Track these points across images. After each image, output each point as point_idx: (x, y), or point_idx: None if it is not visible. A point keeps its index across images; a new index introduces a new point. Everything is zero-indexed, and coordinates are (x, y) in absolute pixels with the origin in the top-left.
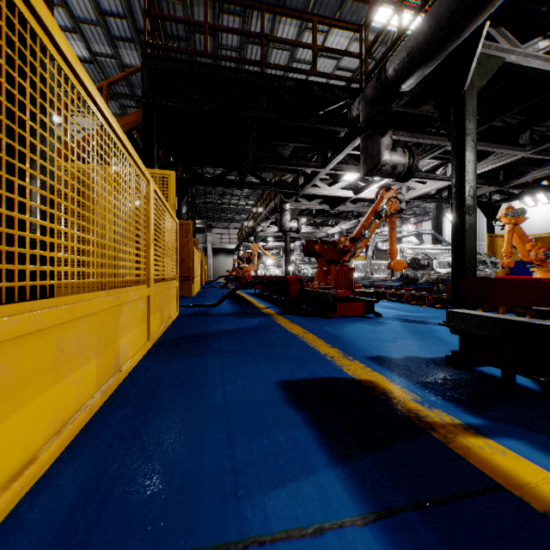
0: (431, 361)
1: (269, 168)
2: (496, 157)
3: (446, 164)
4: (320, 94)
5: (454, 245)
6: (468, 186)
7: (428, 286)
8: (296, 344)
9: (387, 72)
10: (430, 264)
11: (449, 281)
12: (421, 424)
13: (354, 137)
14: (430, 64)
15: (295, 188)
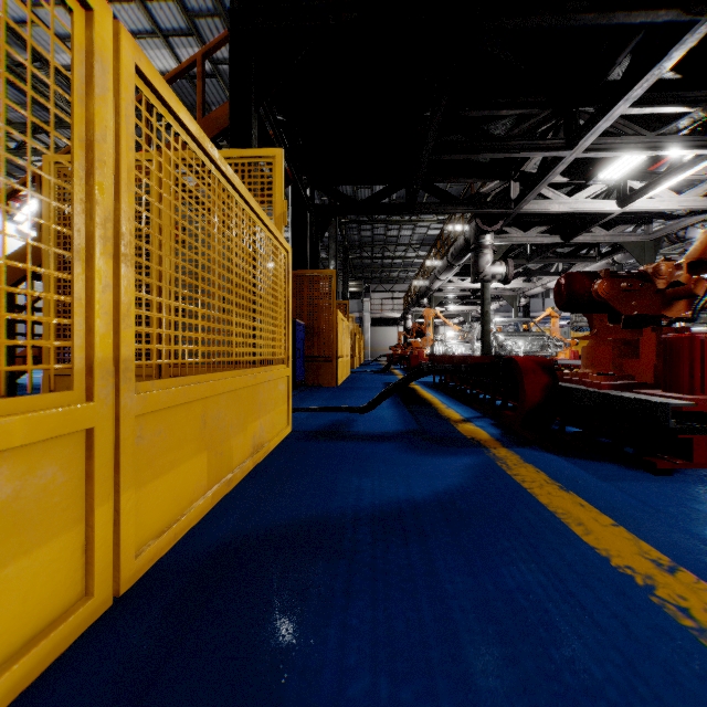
0: None
1: (457, 175)
2: None
3: None
4: None
5: None
6: None
7: None
8: None
9: None
10: None
11: None
12: None
13: (667, 45)
14: None
15: (503, 205)
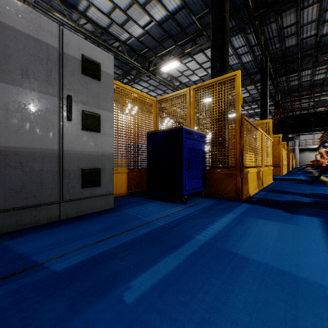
0: None
1: None
2: None
3: None
4: None
5: None
6: None
7: None
8: (312, 175)
9: None
10: None
11: None
12: None
13: None
14: None
15: None
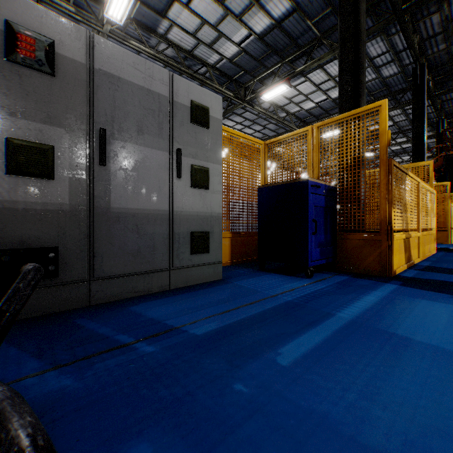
0: None
1: None
2: None
3: None
4: None
5: None
6: None
7: None
8: None
9: None
10: None
11: None
12: None
13: None
14: None
15: None
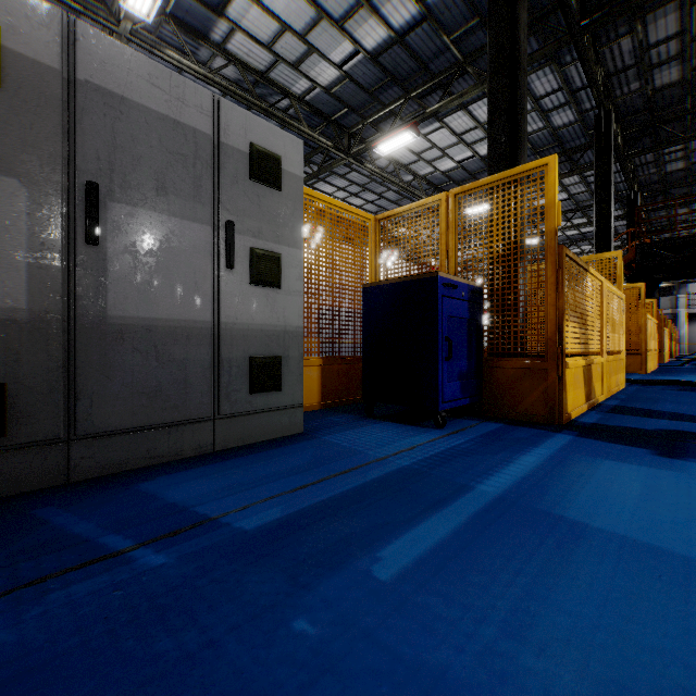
0: None
1: None
2: None
3: None
4: None
5: None
6: None
7: None
8: None
9: None
10: None
11: None
12: None
13: None
14: None
15: None
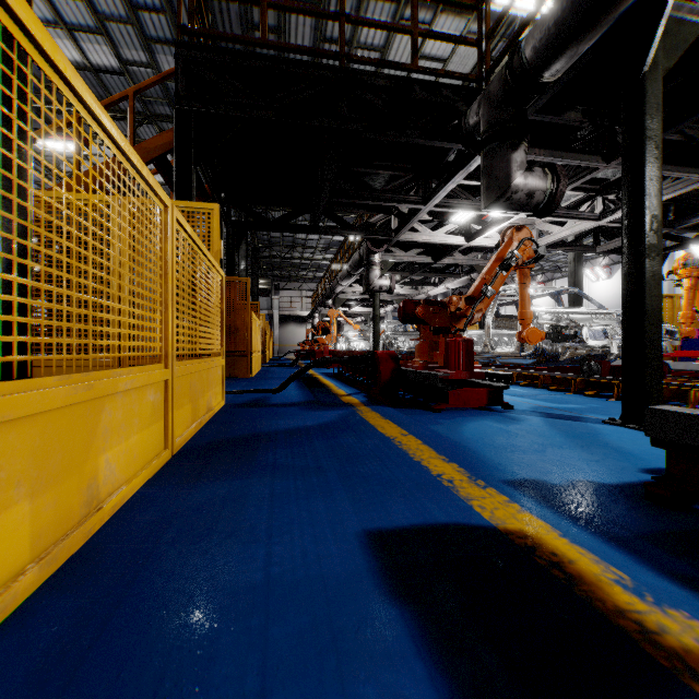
0: (617, 491)
1: (352, 206)
2: (667, 185)
3: (594, 198)
4: (422, 97)
5: (626, 304)
6: (650, 215)
7: (571, 365)
8: (392, 455)
9: (522, 54)
10: (579, 334)
11: (603, 358)
12: (659, 654)
13: (469, 157)
14: (589, 35)
15: (386, 233)
